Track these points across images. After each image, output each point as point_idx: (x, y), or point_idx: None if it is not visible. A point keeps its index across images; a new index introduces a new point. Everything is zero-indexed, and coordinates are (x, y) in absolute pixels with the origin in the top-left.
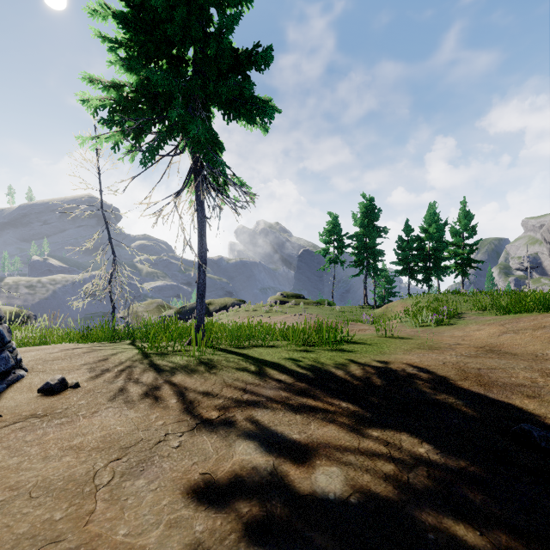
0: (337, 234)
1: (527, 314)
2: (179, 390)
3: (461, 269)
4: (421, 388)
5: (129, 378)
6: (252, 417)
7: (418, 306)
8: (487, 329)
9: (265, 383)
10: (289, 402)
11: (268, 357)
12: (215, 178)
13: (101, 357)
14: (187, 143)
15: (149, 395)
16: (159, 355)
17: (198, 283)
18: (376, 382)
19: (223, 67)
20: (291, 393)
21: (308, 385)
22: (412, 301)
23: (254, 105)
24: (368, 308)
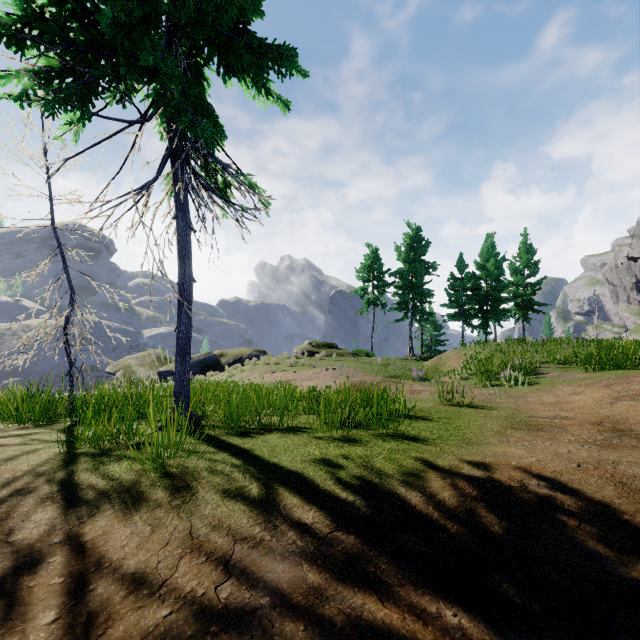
0: (377, 270)
1: (632, 370)
2: (80, 570)
3: (522, 313)
4: (582, 539)
5: None
6: None
7: (480, 358)
8: (588, 393)
9: (273, 537)
10: (323, 611)
11: (286, 456)
12: (209, 173)
13: None
14: (148, 95)
15: None
16: (93, 458)
17: (178, 331)
18: (491, 526)
19: None
20: (328, 571)
21: (360, 540)
22: (469, 351)
23: (265, 45)
24: (414, 359)
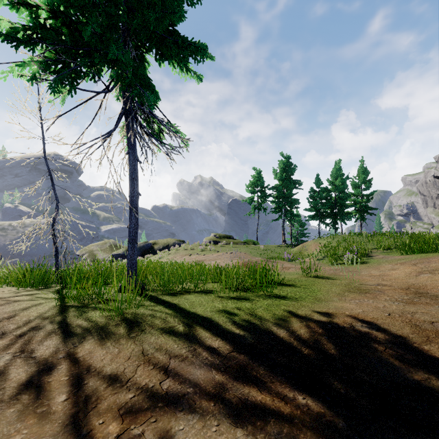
0: (260, 185)
1: (432, 254)
2: (77, 373)
3: (360, 214)
4: (386, 358)
5: (21, 350)
6: (169, 436)
7: (330, 245)
8: (402, 269)
9: (193, 355)
10: (225, 396)
11: (200, 308)
12: (149, 124)
13: (8, 314)
14: (112, 76)
15: (30, 386)
16: (78, 309)
17: (130, 227)
18: (330, 350)
19: (154, 1)
20: (227, 374)
21: (247, 357)
22: (323, 241)
23: (186, 42)
24: (286, 246)
